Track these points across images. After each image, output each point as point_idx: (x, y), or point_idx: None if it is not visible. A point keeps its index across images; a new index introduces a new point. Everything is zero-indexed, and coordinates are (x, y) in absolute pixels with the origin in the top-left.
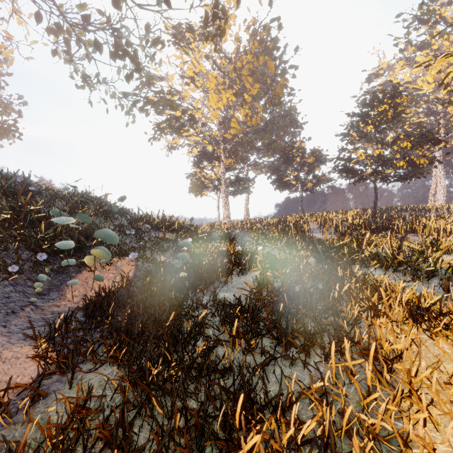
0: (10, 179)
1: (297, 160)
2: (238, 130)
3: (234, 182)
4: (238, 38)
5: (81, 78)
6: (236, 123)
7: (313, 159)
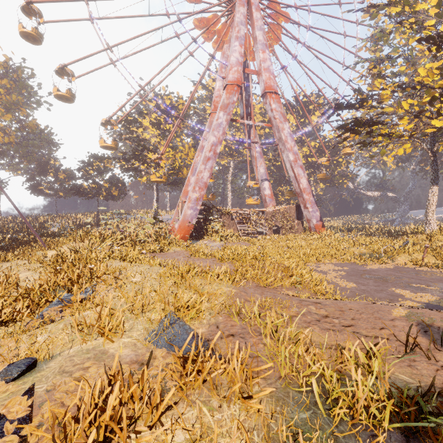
0: None
1: (51, 175)
2: None
3: None
4: None
5: None
6: None
7: (65, 176)
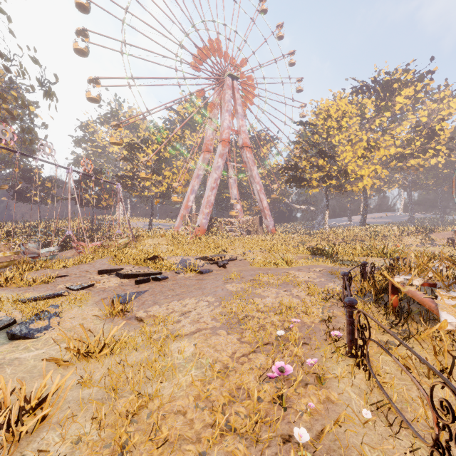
0: None
1: (39, 183)
2: None
3: None
4: None
5: None
6: None
7: (50, 184)
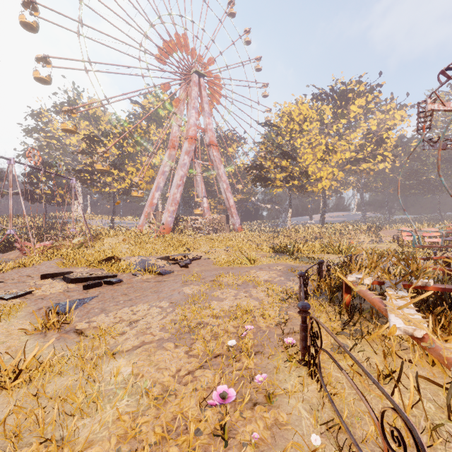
0: None
1: None
2: None
3: None
4: None
5: None
6: None
7: None
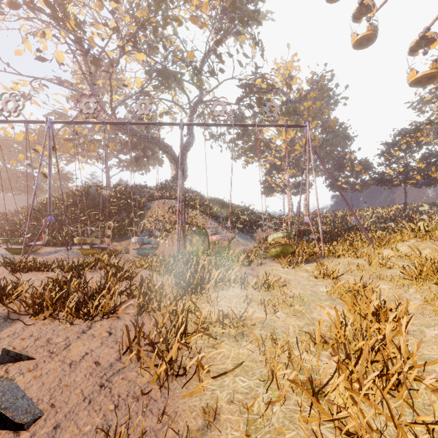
0: (222, 201)
1: (347, 169)
2: (300, 151)
3: (296, 186)
4: (301, 88)
5: (211, 137)
6: (299, 146)
7: (360, 167)
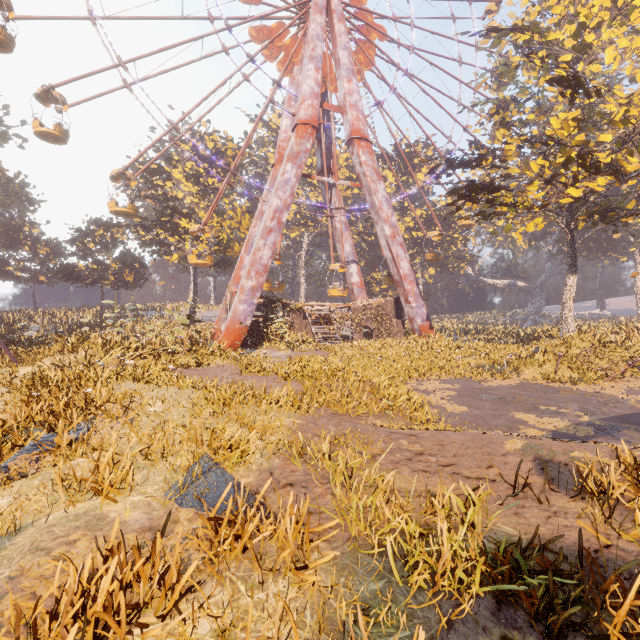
0: None
1: (26, 248)
2: None
3: None
4: None
5: None
6: None
7: (48, 250)
